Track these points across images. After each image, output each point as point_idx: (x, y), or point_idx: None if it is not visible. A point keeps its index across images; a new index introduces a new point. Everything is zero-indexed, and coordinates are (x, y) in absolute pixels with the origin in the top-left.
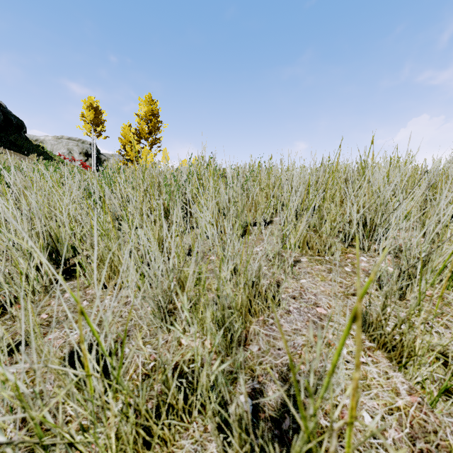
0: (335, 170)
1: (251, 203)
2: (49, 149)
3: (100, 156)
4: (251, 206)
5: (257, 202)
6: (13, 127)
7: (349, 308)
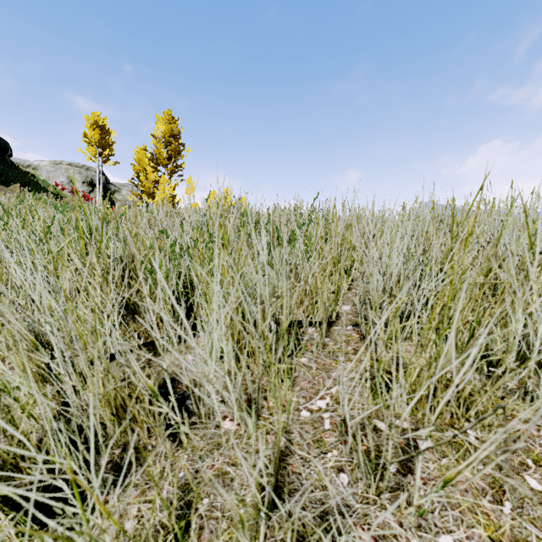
0: (468, 239)
1: (304, 290)
2: (44, 177)
3: (109, 185)
4: (304, 295)
5: (314, 288)
6: None
7: None
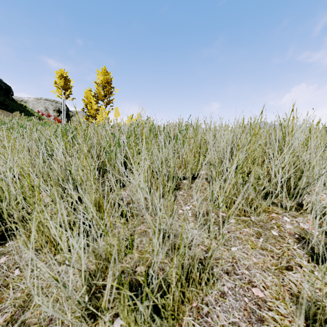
0: (256, 134)
1: (181, 161)
2: (31, 107)
3: (69, 112)
4: (181, 163)
5: (186, 160)
6: (3, 91)
7: (286, 288)
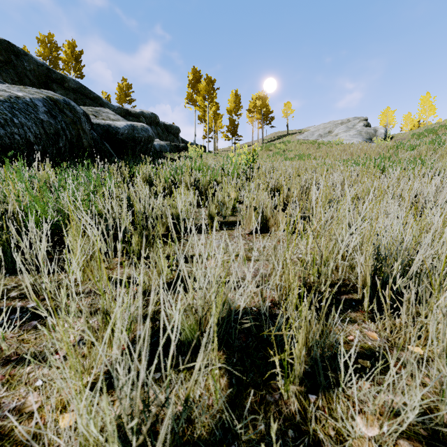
0: None
1: None
2: None
3: None
4: None
5: None
6: None
7: None
